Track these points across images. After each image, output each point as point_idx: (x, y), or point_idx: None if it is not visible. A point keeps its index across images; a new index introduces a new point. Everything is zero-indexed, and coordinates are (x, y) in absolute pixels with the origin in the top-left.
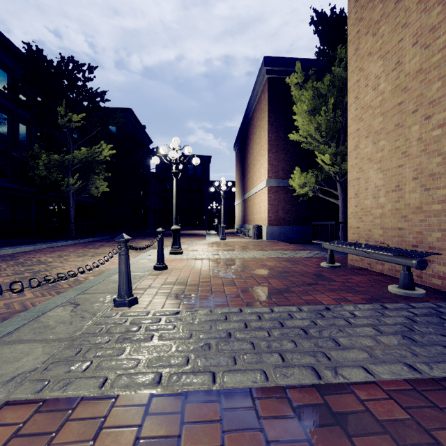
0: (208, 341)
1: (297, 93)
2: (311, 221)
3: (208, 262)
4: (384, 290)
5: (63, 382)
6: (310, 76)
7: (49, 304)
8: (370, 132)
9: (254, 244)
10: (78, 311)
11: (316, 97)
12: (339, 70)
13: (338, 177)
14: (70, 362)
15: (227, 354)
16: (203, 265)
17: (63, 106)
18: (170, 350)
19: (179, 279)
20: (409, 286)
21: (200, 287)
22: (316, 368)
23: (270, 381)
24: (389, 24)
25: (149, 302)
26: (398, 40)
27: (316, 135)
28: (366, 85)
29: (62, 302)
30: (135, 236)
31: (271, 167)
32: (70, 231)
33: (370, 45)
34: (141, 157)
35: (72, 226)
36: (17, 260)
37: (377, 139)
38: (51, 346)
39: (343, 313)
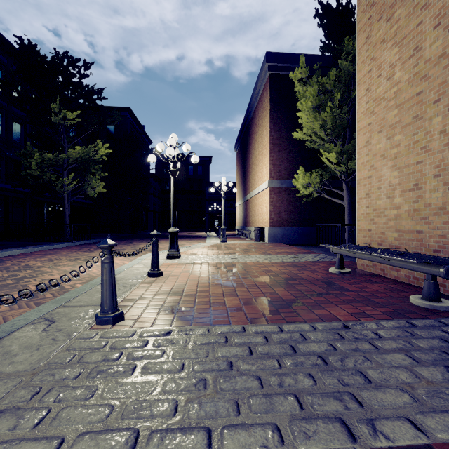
0: (203, 375)
1: (302, 88)
2: (314, 222)
3: (207, 267)
4: (405, 301)
5: (1, 447)
6: (314, 72)
7: (18, 321)
8: (383, 126)
9: (256, 246)
10: (51, 331)
11: (320, 94)
12: (346, 64)
13: (344, 177)
14: (19, 411)
15: (228, 396)
16: (202, 270)
17: (56, 103)
18: (154, 391)
19: (174, 288)
20: (435, 298)
21: (197, 298)
22: (346, 422)
23: (287, 445)
24: (406, 7)
25: (137, 318)
26: (417, 23)
27: (321, 133)
28: (378, 75)
29: (35, 318)
30: (133, 238)
31: (273, 167)
32: (65, 233)
33: (383, 32)
34: (139, 157)
35: (67, 228)
36: (3, 264)
37: (391, 134)
38: (3, 384)
39: (366, 333)
